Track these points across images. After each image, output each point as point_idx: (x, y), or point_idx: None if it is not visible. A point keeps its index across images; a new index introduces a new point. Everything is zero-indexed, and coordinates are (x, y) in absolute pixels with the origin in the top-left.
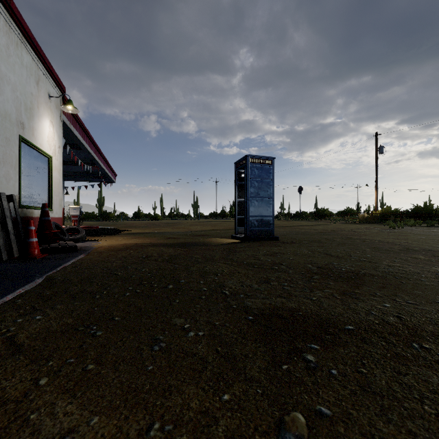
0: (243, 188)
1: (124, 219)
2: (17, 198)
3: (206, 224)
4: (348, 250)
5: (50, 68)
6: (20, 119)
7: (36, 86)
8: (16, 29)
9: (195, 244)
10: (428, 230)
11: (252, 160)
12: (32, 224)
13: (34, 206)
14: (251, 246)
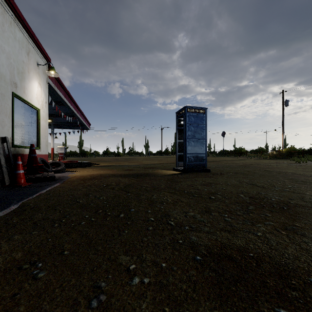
0: (182, 132)
1: (96, 156)
2: (11, 140)
3: (154, 159)
4: (270, 180)
5: (38, 43)
6: (14, 80)
7: (27, 56)
8: (9, 12)
9: (146, 175)
10: None
11: (189, 110)
12: (19, 159)
13: (25, 145)
14: (189, 177)
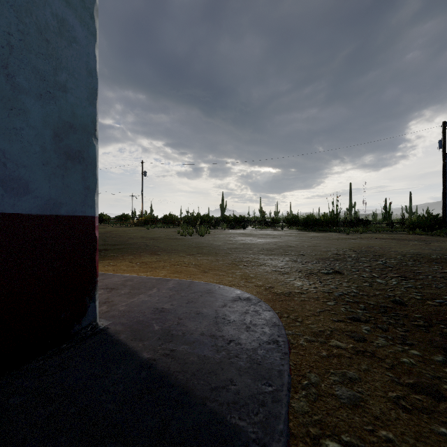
0: None
1: None
2: None
3: None
4: (117, 239)
5: None
6: None
7: None
8: None
9: None
10: (164, 230)
11: None
12: None
13: None
14: None
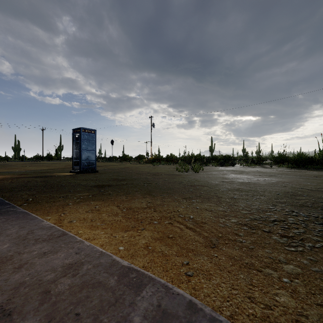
0: (78, 144)
1: None
2: None
3: (38, 165)
4: (127, 174)
5: None
6: None
7: None
8: None
9: (49, 176)
10: (166, 166)
11: (83, 130)
12: None
13: None
14: (84, 175)
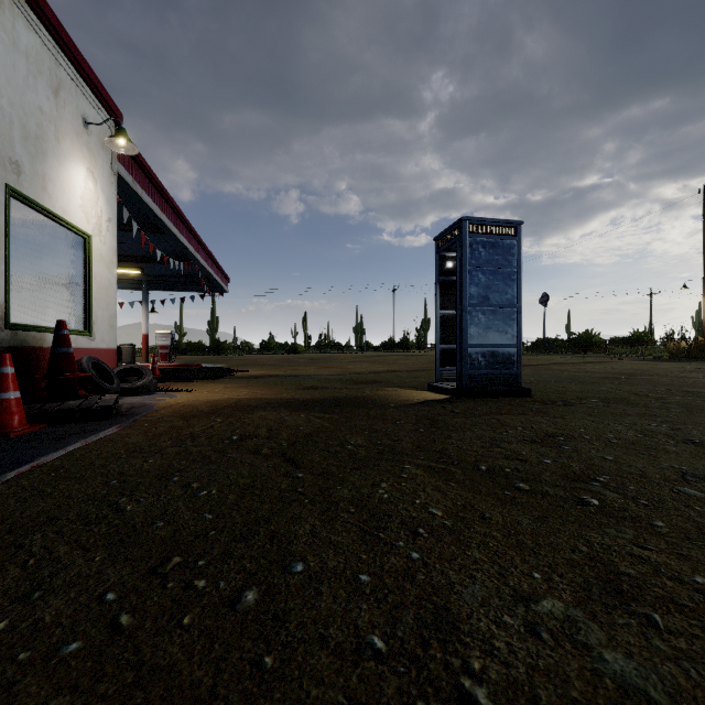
0: (452, 289)
1: (246, 353)
2: (1, 310)
3: (376, 361)
4: None
5: (85, 68)
6: (11, 153)
7: (53, 98)
8: None
9: (355, 403)
10: None
11: (473, 227)
12: (7, 362)
13: (50, 326)
14: (477, 412)
